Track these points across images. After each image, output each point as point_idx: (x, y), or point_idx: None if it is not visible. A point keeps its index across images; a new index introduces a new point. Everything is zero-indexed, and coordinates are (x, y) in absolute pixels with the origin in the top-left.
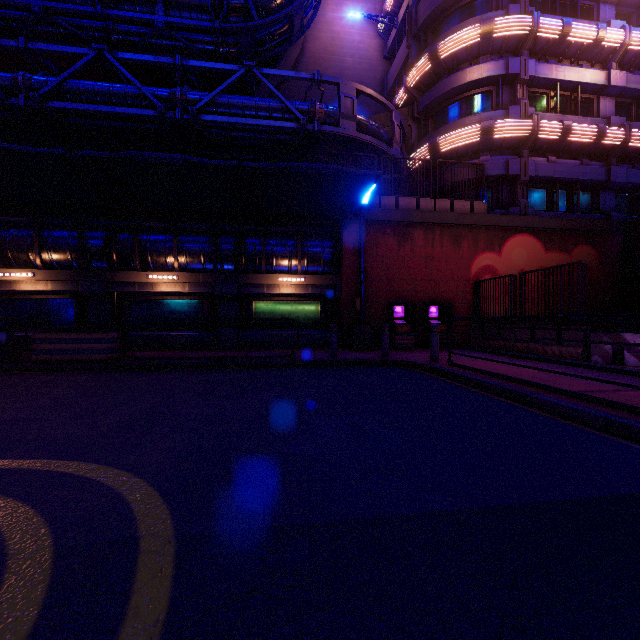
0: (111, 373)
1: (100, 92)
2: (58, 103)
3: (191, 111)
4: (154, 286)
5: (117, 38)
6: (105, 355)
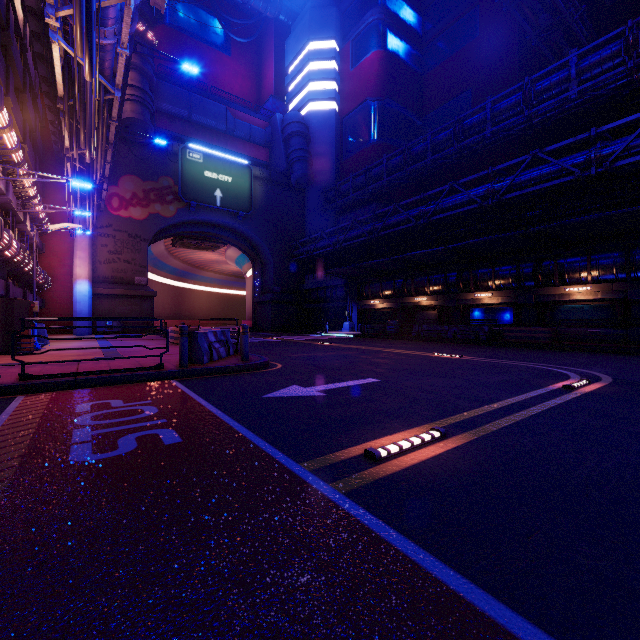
0: (549, 350)
1: (533, 179)
2: (508, 195)
3: (604, 166)
4: (570, 296)
5: (537, 121)
6: (543, 341)
